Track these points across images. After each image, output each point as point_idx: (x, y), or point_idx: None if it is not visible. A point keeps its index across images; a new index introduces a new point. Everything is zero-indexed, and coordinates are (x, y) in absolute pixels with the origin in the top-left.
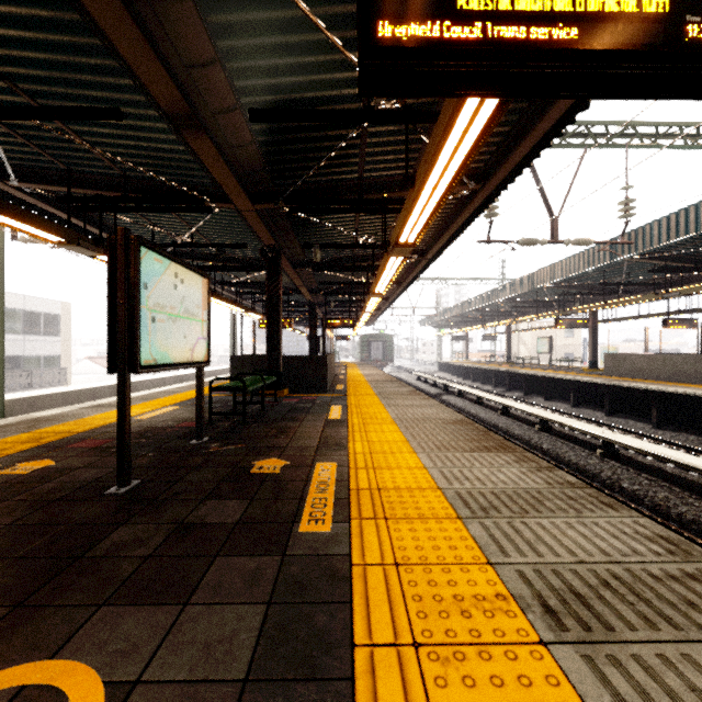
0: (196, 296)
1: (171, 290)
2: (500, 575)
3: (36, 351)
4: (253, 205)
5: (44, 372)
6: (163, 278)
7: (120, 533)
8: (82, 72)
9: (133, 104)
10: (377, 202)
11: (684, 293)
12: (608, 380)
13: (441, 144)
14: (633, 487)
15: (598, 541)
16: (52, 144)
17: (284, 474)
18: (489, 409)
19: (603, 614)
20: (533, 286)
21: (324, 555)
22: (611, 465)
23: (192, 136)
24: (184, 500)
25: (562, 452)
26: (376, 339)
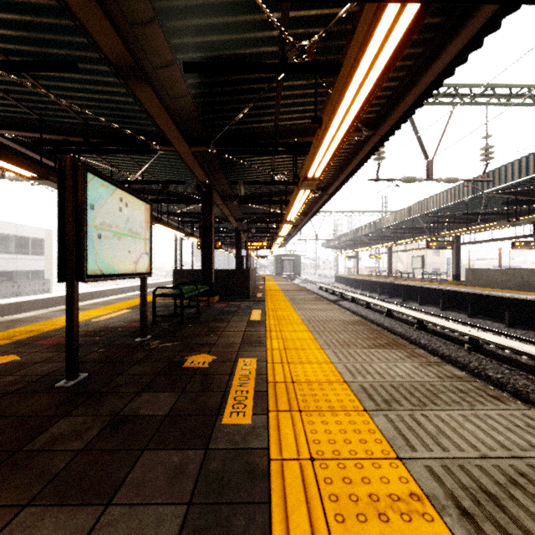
0: (140, 218)
1: (116, 211)
2: (411, 471)
3: (25, 267)
4: (190, 148)
5: (31, 283)
6: (109, 201)
7: (60, 425)
8: (45, 32)
9: (88, 61)
10: (290, 145)
11: (532, 220)
12: (469, 289)
13: (346, 84)
14: (497, 375)
15: (495, 434)
16: (26, 97)
17: (212, 368)
18: (376, 312)
19: (520, 518)
20: (410, 216)
21: (244, 449)
22: (477, 357)
23: (137, 86)
24: (123, 393)
25: (436, 346)
26: (288, 258)
